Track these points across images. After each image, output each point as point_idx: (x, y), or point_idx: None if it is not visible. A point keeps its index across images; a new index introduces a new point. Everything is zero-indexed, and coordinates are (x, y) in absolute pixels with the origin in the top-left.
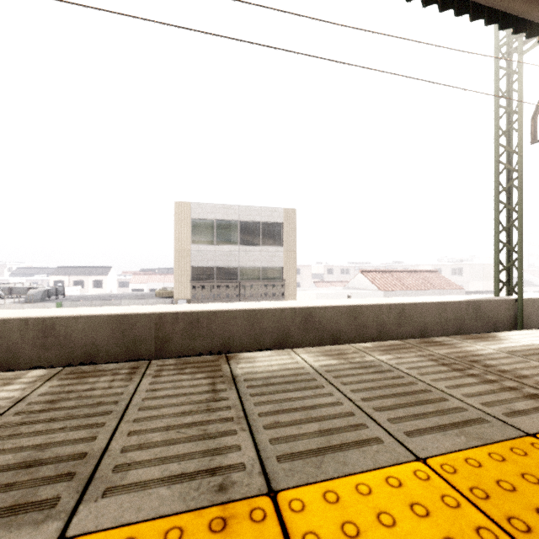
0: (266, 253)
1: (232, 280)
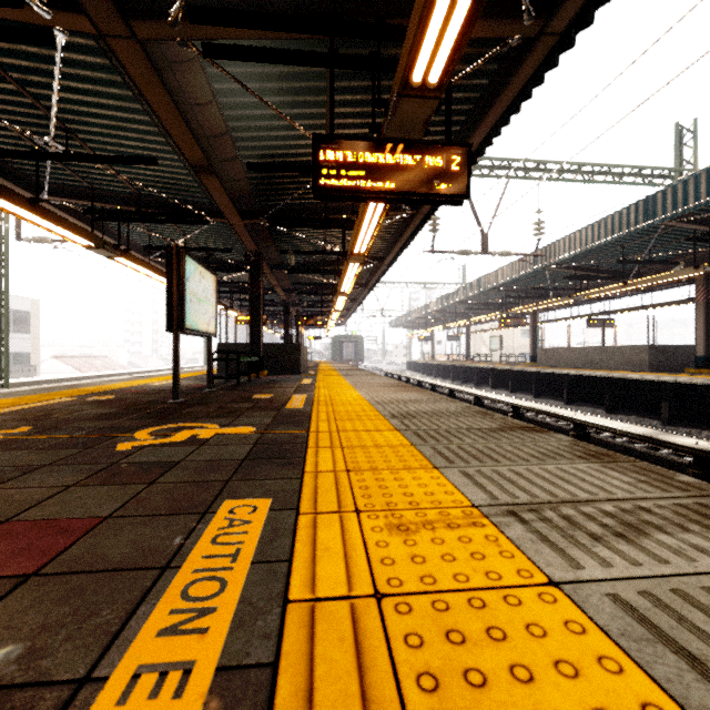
0: (17, 339)
1: None
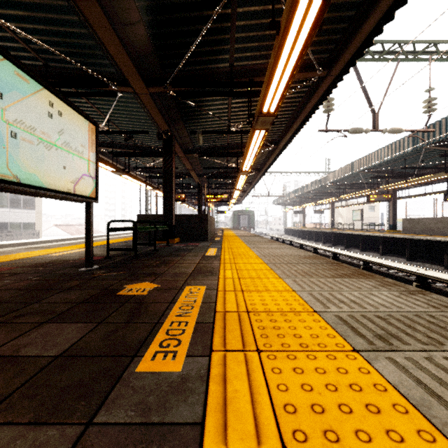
0: (26, 213)
1: (4, 231)
